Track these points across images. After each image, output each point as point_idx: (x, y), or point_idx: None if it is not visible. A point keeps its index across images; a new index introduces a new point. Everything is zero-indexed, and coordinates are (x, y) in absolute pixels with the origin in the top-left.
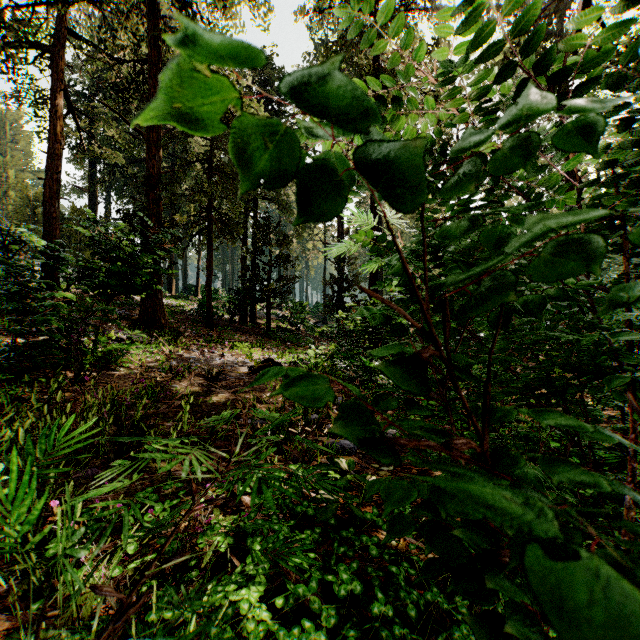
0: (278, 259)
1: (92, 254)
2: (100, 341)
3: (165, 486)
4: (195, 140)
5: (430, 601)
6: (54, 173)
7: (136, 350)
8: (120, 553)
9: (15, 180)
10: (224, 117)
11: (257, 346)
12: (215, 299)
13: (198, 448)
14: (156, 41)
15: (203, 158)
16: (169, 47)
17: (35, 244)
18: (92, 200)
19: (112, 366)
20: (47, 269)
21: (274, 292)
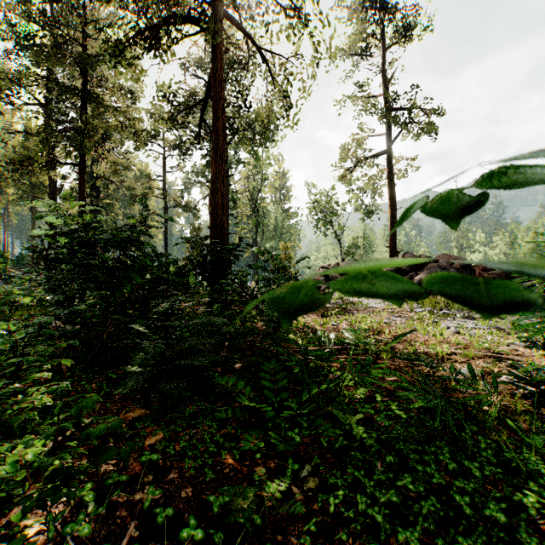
0: None
1: None
2: None
3: None
4: None
5: None
6: None
7: None
8: None
9: None
10: None
11: None
12: None
13: None
14: None
15: None
16: None
17: None
18: None
19: None
20: None
21: None
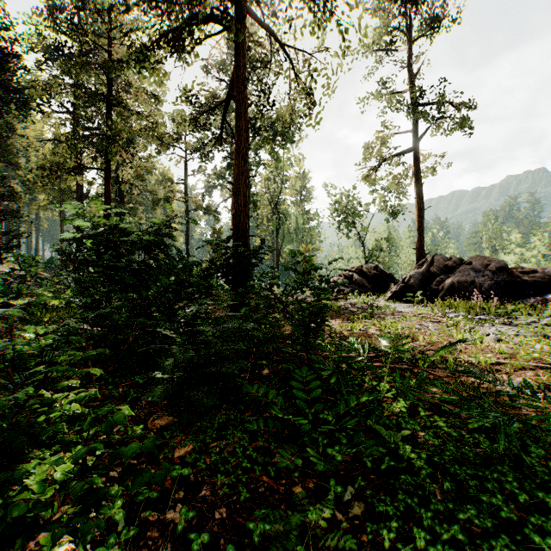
0: (5, 214)
1: None
2: None
3: None
4: None
5: None
6: None
7: None
8: None
9: None
10: None
11: None
12: None
13: None
14: None
15: None
16: None
17: None
18: None
19: None
20: None
21: None
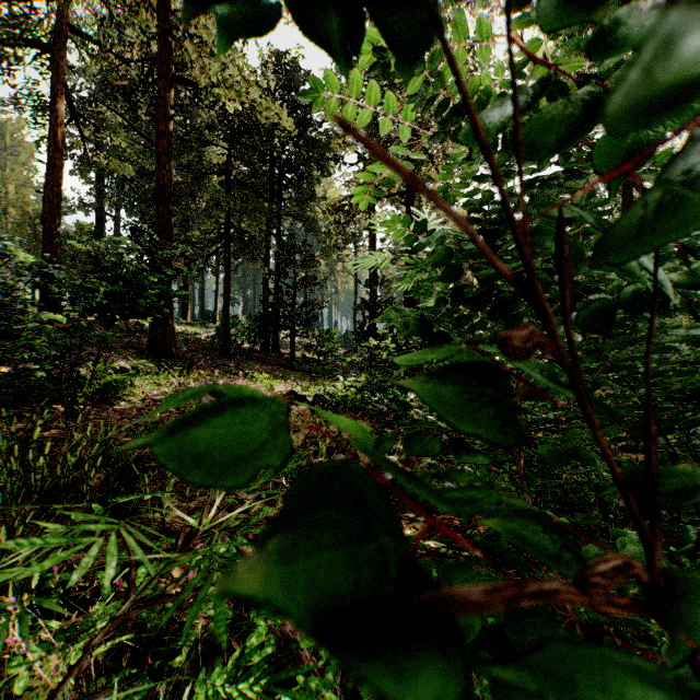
0: (303, 281)
1: (91, 273)
2: (99, 371)
3: (155, 543)
4: (212, 151)
5: (479, 697)
6: (55, 186)
7: (140, 381)
8: (91, 630)
9: (15, 196)
10: (243, 124)
11: (279, 378)
12: (233, 326)
13: (202, 495)
14: (166, 37)
15: (220, 169)
16: (182, 45)
17: (18, 258)
18: (99, 217)
19: (112, 399)
20: (47, 292)
21: (299, 318)
